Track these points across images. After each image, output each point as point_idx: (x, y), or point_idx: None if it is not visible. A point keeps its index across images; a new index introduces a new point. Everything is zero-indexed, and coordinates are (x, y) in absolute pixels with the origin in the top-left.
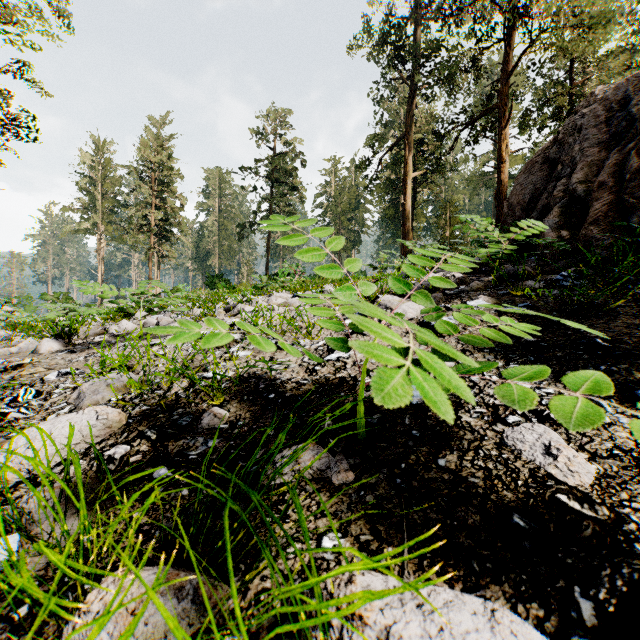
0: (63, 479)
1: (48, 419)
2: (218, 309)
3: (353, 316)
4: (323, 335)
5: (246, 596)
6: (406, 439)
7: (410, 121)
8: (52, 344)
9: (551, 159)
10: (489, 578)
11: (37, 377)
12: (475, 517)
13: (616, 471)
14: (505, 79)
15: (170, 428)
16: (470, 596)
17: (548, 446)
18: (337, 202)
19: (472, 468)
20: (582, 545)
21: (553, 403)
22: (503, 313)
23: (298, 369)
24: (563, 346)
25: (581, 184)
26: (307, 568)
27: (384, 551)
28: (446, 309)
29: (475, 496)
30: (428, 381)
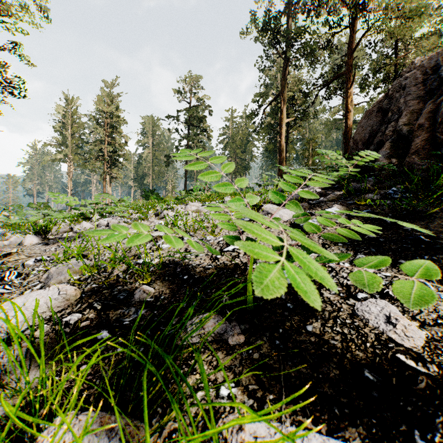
0: (29, 340)
1: (25, 293)
2: (150, 214)
3: (242, 221)
4: (223, 233)
5: (161, 434)
6: (283, 310)
7: (284, 83)
8: (33, 239)
9: (383, 109)
10: (347, 421)
11: (20, 262)
12: (335, 371)
13: (440, 336)
14: (350, 54)
15: (111, 301)
16: (334, 440)
17: (388, 316)
18: (234, 140)
19: (332, 333)
20: (418, 396)
21: (397, 287)
22: (351, 217)
23: (205, 257)
24: (396, 241)
25: (405, 126)
26: (207, 418)
27: (267, 398)
28: (310, 214)
29: (335, 355)
30: (303, 274)
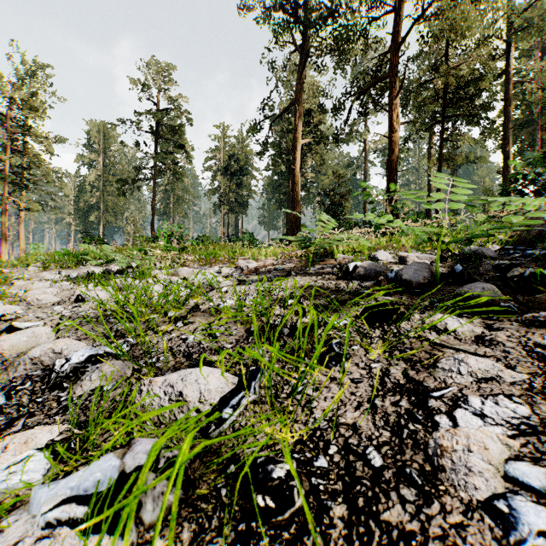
0: None
1: None
2: None
3: None
4: None
5: None
6: None
7: (299, 88)
8: None
9: None
10: None
11: None
12: None
13: None
14: (396, 49)
15: None
16: None
17: None
18: (226, 166)
19: None
20: None
21: None
22: None
23: None
24: None
25: None
26: None
27: None
28: None
29: None
30: None
